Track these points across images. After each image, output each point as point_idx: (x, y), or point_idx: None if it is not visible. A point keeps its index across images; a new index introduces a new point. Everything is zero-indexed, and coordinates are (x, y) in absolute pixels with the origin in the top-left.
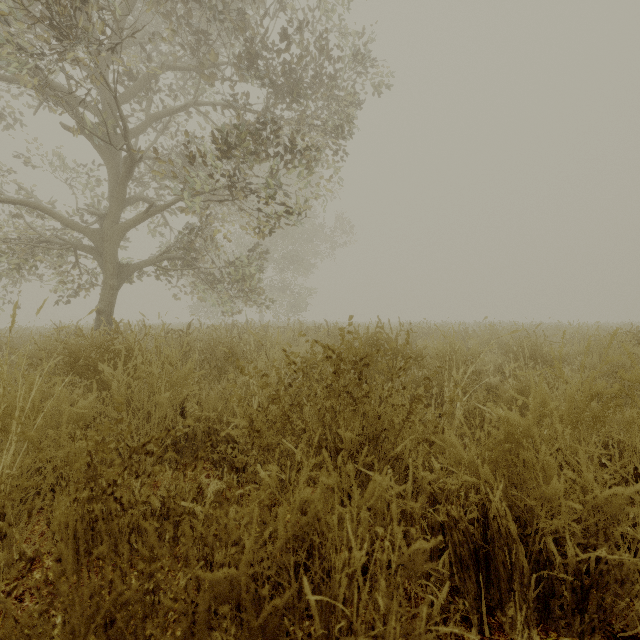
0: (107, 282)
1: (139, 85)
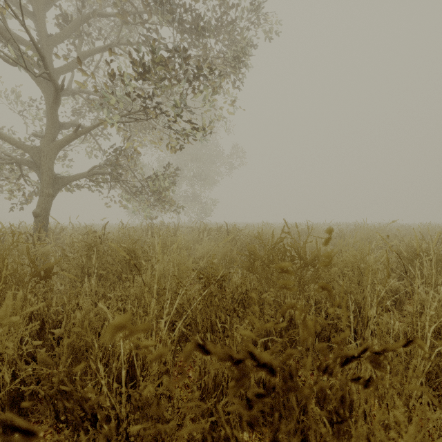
0: (43, 190)
1: (71, 28)
